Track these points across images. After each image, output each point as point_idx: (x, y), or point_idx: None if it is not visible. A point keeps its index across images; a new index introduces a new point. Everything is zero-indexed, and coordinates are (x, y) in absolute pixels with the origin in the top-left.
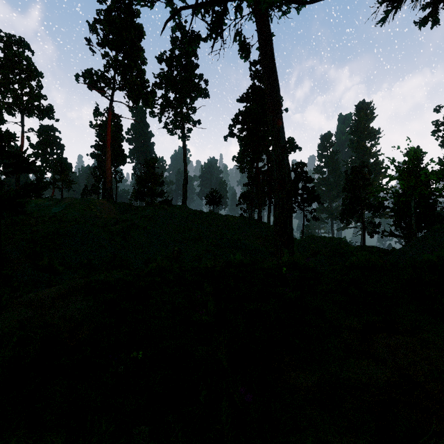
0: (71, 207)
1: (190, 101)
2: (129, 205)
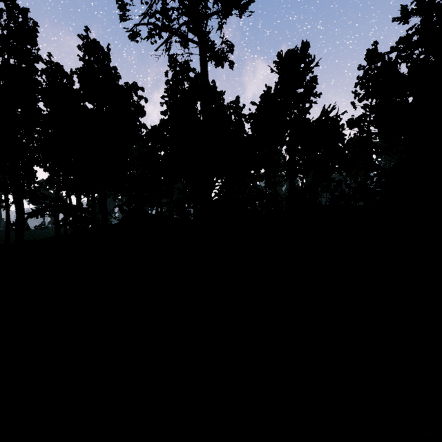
0: None
1: None
2: None
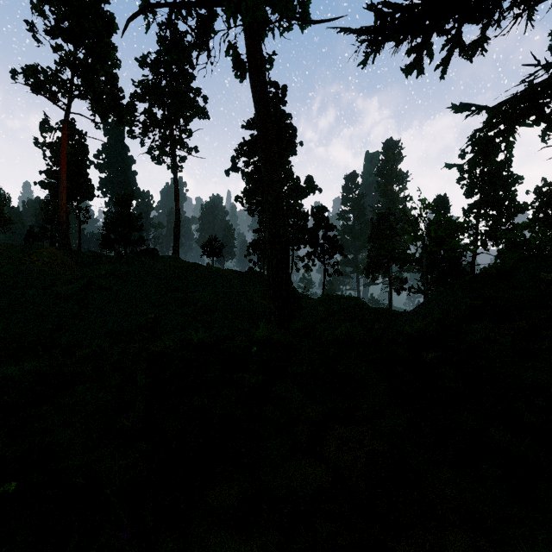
0: (5, 257)
1: (183, 122)
2: (95, 255)
